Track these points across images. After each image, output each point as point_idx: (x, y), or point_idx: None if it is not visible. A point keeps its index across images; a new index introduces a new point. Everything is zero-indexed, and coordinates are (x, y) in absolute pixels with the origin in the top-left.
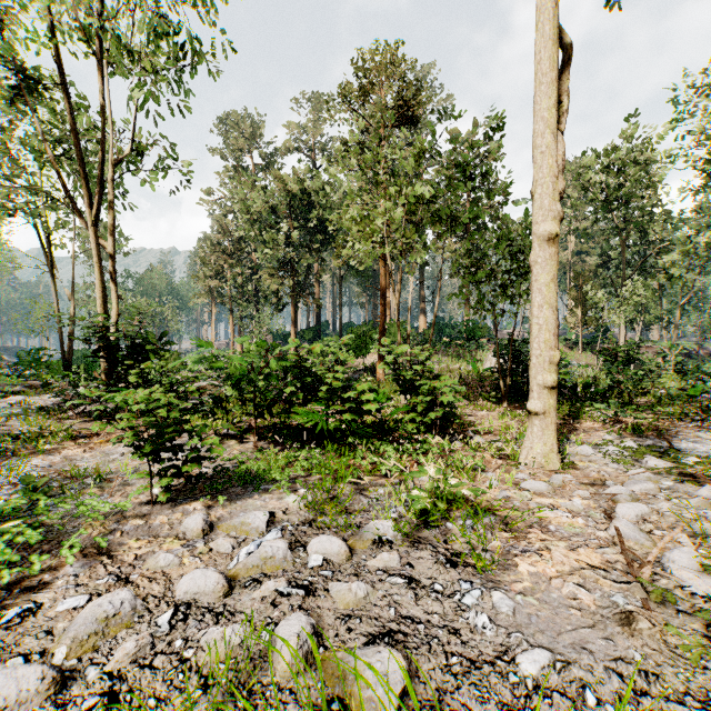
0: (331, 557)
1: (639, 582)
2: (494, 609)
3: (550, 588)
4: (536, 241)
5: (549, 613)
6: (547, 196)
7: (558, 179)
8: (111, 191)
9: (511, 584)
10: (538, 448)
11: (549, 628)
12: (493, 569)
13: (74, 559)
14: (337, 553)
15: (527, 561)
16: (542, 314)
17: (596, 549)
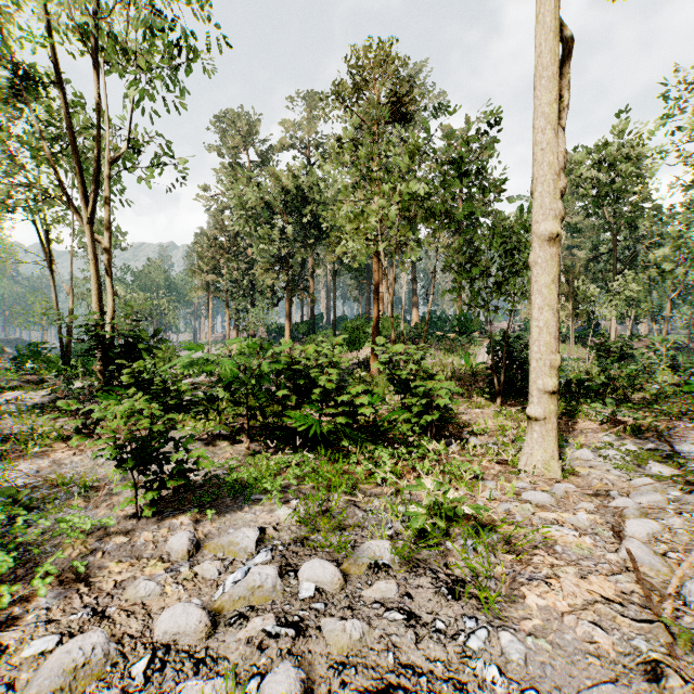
0: (324, 585)
1: (661, 621)
2: (504, 655)
3: (563, 627)
4: (535, 241)
5: (565, 662)
6: (547, 194)
7: (559, 177)
8: (107, 188)
9: (520, 622)
10: (538, 455)
11: (566, 682)
12: (499, 601)
13: (50, 587)
14: (330, 582)
15: (535, 592)
16: (542, 317)
17: (608, 576)
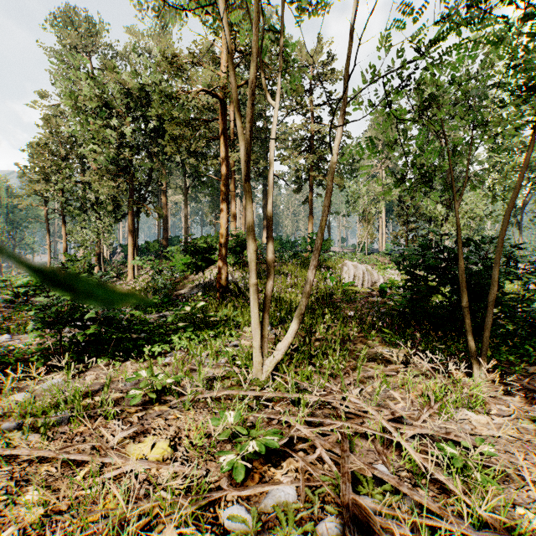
0: None
1: None
2: None
3: None
4: None
5: None
6: None
7: None
8: None
9: None
10: None
11: None
12: None
13: None
14: None
15: None
16: None
17: None
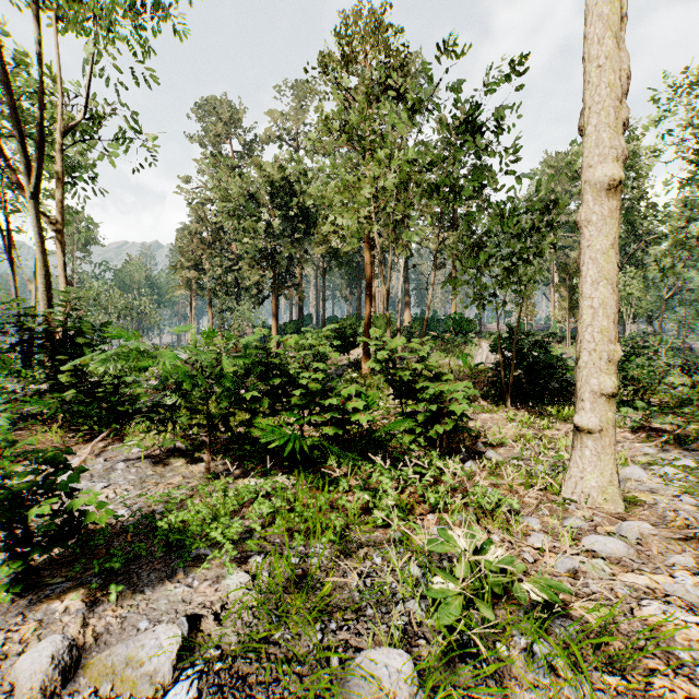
0: None
1: None
2: None
3: None
4: (588, 192)
5: None
6: (605, 128)
7: (620, 105)
8: (59, 162)
9: None
10: (592, 479)
11: None
12: None
13: None
14: None
15: None
16: (597, 294)
17: None
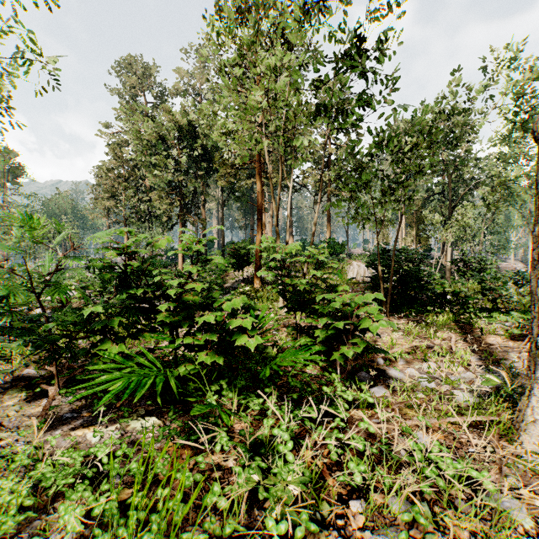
0: None
1: None
2: None
3: None
4: None
5: None
6: None
7: None
8: None
9: None
10: None
11: None
12: None
13: None
14: None
15: None
16: None
17: None
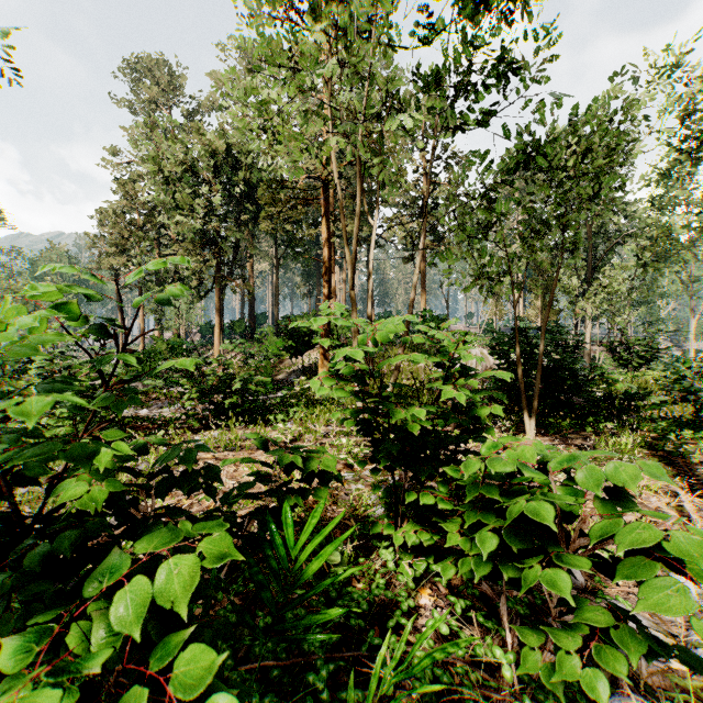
0: None
1: None
2: None
3: None
4: None
5: None
6: None
7: None
8: None
9: None
10: None
11: None
12: None
13: None
14: None
15: None
16: None
17: None
